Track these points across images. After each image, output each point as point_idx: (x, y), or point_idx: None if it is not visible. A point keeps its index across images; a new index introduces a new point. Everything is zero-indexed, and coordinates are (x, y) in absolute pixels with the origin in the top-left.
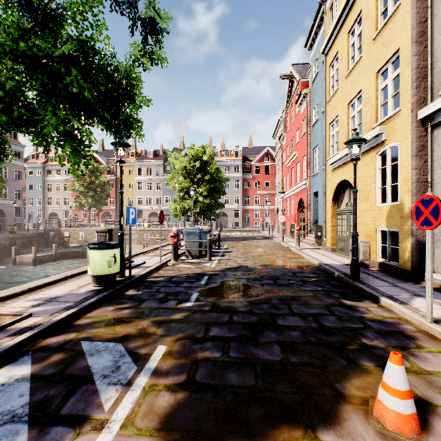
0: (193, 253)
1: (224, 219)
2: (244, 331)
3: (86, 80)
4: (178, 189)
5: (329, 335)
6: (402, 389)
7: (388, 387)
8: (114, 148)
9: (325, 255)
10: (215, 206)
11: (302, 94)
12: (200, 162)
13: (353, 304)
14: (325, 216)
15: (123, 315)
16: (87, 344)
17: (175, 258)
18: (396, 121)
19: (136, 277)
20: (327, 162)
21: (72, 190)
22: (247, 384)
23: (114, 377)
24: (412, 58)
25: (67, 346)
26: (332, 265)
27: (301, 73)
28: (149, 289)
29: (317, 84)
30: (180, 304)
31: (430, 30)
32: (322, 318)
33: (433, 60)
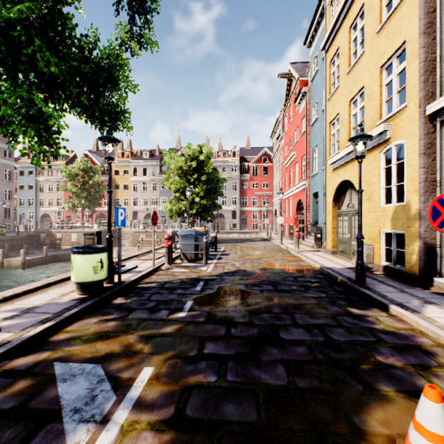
0: (188, 257)
1: (221, 220)
2: (244, 347)
3: (54, 53)
4: (173, 189)
5: (338, 351)
6: (442, 434)
7: (425, 430)
8: (101, 144)
9: (326, 258)
10: (212, 207)
11: (301, 92)
12: (197, 162)
13: (360, 313)
14: (325, 218)
15: (107, 329)
16: (60, 366)
17: (169, 262)
18: (402, 117)
19: (126, 283)
20: (327, 161)
21: (65, 191)
22: (248, 418)
23: (86, 412)
24: (420, 51)
25: (37, 370)
26: (334, 269)
27: (300, 71)
28: (140, 297)
29: (316, 82)
30: (172, 315)
31: (439, 21)
32: (329, 329)
33: (441, 52)
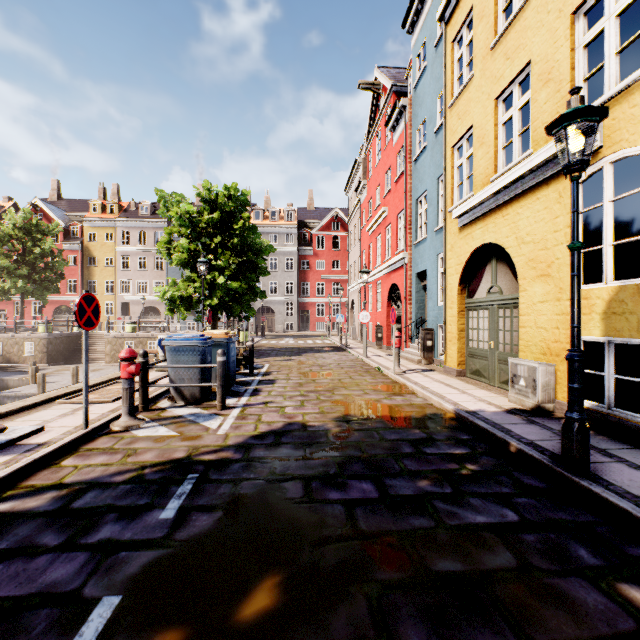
0: (187, 393)
1: (269, 318)
2: None
3: None
4: (176, 261)
5: None
6: None
7: None
8: None
9: (453, 385)
10: (248, 294)
11: (398, 106)
12: (222, 216)
13: None
14: (445, 313)
15: None
16: None
17: (132, 412)
18: (636, 99)
19: None
20: (449, 215)
21: None
22: None
23: None
24: None
25: None
26: (485, 416)
27: (394, 77)
28: None
29: (424, 87)
30: None
31: None
32: None
33: None
